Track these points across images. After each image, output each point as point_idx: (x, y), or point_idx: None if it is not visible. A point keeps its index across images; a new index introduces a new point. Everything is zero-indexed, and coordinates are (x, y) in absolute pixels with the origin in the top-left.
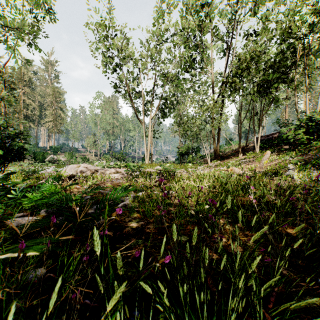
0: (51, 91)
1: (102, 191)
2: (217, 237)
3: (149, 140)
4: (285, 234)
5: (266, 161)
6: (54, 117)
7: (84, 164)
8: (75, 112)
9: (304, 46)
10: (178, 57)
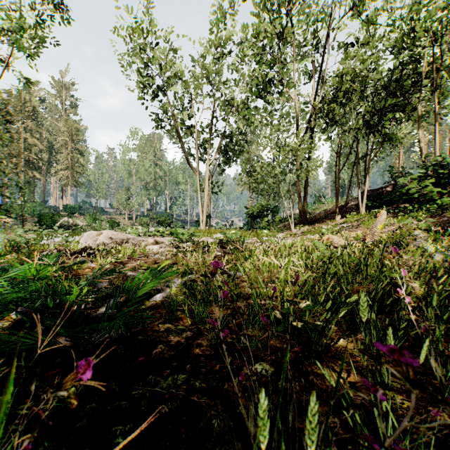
0: (65, 126)
1: (128, 273)
2: (386, 445)
3: (205, 196)
4: (449, 358)
5: (381, 226)
6: (69, 164)
7: (107, 231)
8: (100, 156)
9: (432, 58)
10: (248, 75)
